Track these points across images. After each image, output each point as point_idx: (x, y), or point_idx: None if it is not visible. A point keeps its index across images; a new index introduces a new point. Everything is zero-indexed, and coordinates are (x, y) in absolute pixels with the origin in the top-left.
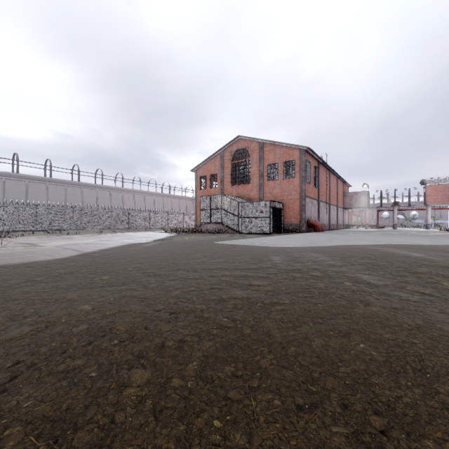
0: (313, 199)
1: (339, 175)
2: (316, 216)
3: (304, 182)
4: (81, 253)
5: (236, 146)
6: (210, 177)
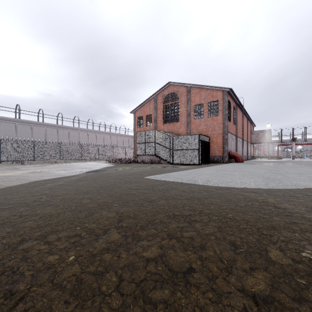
0: (233, 134)
1: (249, 116)
2: (234, 149)
3: (227, 119)
4: None
5: (167, 91)
6: (145, 117)
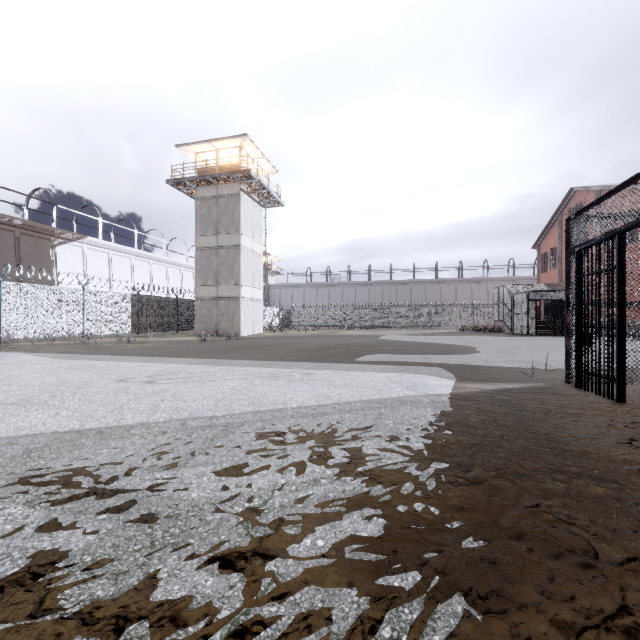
0: None
1: None
2: None
3: None
4: (312, 335)
5: (572, 204)
6: (549, 255)
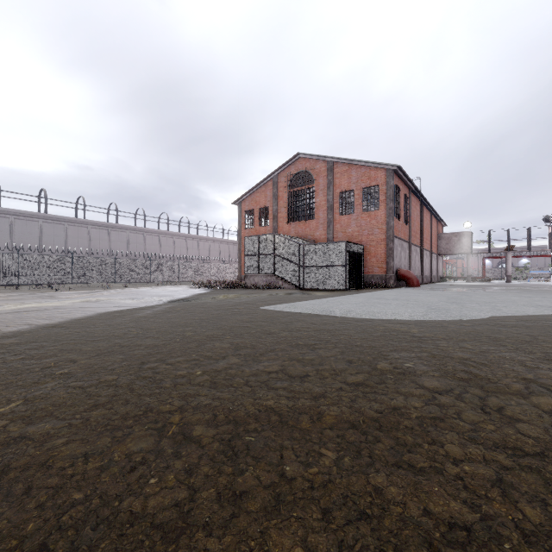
0: (403, 241)
1: (433, 210)
2: (407, 264)
3: (393, 216)
4: None
5: (294, 169)
6: (258, 212)
